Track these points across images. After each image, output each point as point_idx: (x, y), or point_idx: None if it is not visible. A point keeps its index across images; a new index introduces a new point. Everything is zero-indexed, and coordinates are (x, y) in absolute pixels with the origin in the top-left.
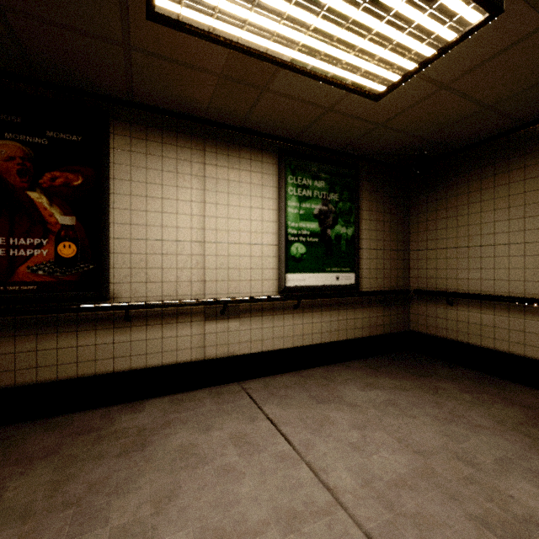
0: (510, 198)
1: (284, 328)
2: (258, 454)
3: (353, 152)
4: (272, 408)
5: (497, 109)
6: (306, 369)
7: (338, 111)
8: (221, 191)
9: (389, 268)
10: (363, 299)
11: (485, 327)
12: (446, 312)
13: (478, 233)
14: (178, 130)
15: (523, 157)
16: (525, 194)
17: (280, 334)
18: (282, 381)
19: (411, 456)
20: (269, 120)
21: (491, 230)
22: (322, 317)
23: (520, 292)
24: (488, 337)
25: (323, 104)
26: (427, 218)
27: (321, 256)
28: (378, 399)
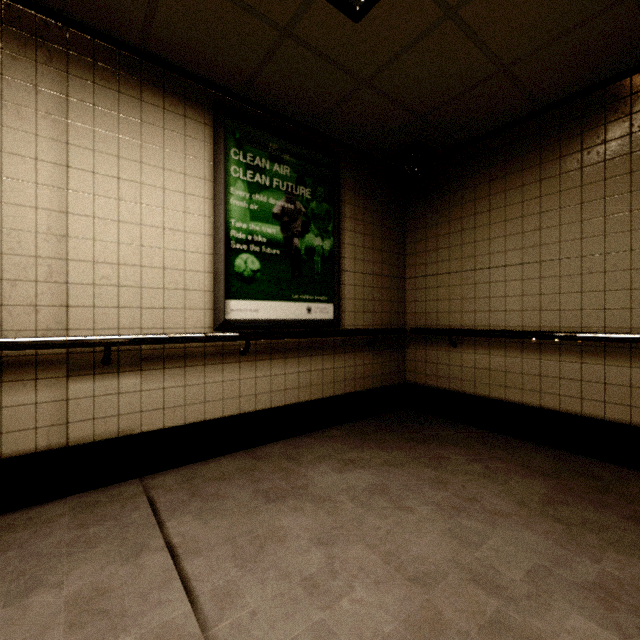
0: (524, 204)
1: (224, 384)
2: (115, 639)
3: (331, 133)
4: (184, 523)
5: (513, 76)
6: (263, 445)
7: (302, 40)
8: (105, 152)
9: (380, 299)
10: (346, 341)
11: (495, 372)
12: (449, 356)
13: (487, 252)
14: (6, 21)
15: (539, 151)
16: (542, 199)
17: (217, 395)
18: (219, 468)
19: (404, 590)
20: (190, 40)
21: (502, 247)
22: (286, 366)
23: (536, 325)
24: (498, 385)
25: (276, 19)
26: (426, 235)
27: (284, 276)
28: (360, 485)
